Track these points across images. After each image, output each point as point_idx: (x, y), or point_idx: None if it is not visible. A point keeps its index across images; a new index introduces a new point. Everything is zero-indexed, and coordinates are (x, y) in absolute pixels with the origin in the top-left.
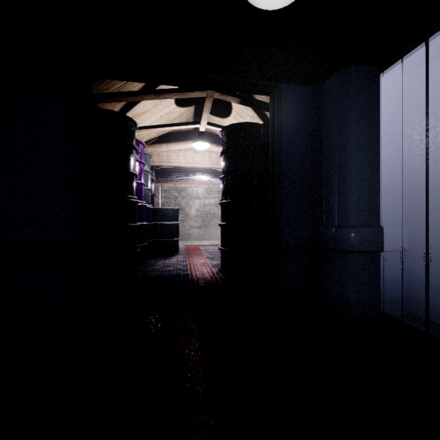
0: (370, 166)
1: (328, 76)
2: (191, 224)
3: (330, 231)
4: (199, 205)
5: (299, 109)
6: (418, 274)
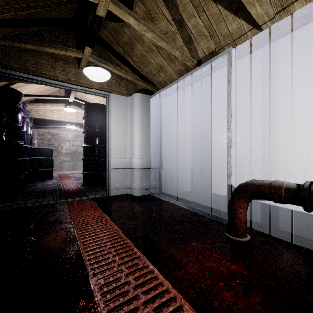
0: (146, 134)
1: (133, 93)
2: (62, 159)
3: (131, 160)
4: (69, 145)
5: (120, 106)
6: (164, 177)
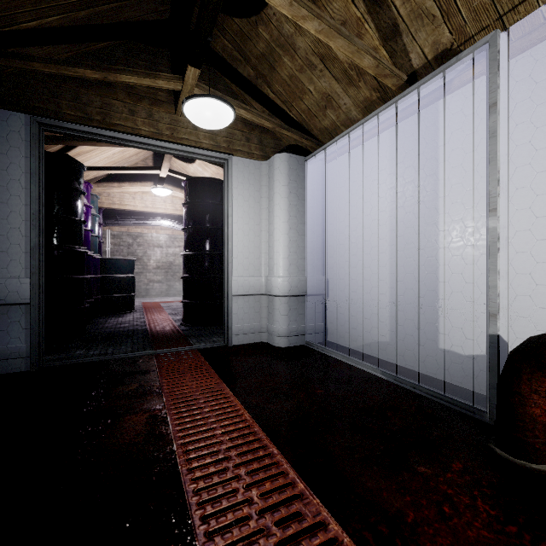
0: (298, 230)
1: (273, 153)
2: (150, 277)
3: (270, 280)
4: (160, 254)
5: (248, 179)
6: (331, 312)
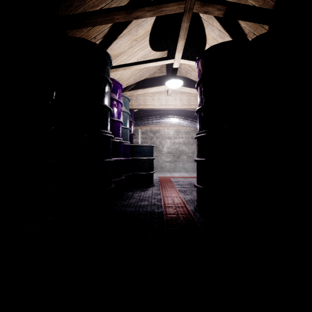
0: None
1: None
2: (163, 159)
3: None
4: (169, 143)
5: None
6: None
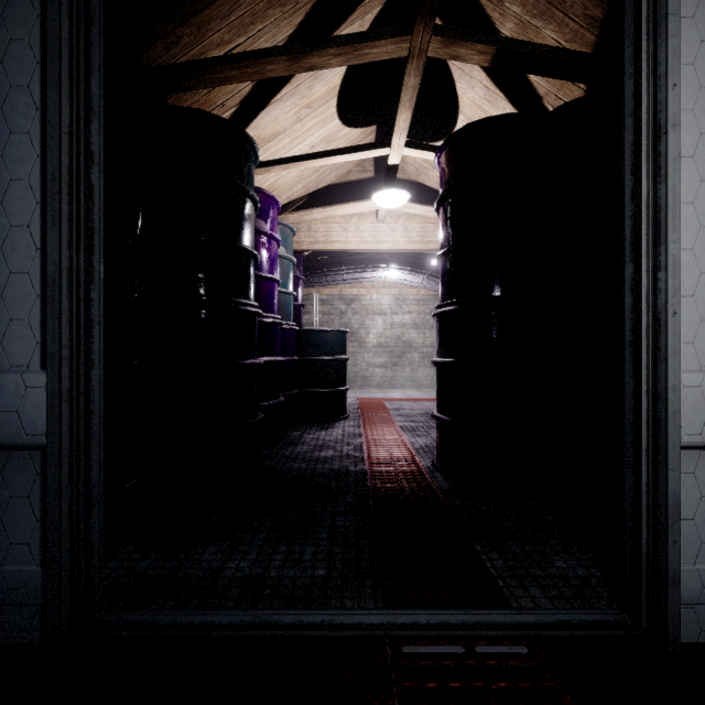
0: None
1: None
2: (369, 360)
3: None
4: (382, 325)
5: None
6: None
